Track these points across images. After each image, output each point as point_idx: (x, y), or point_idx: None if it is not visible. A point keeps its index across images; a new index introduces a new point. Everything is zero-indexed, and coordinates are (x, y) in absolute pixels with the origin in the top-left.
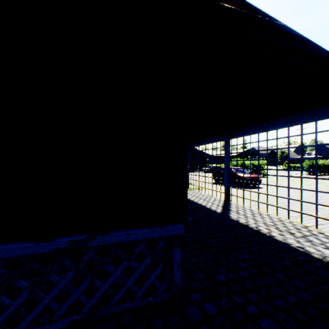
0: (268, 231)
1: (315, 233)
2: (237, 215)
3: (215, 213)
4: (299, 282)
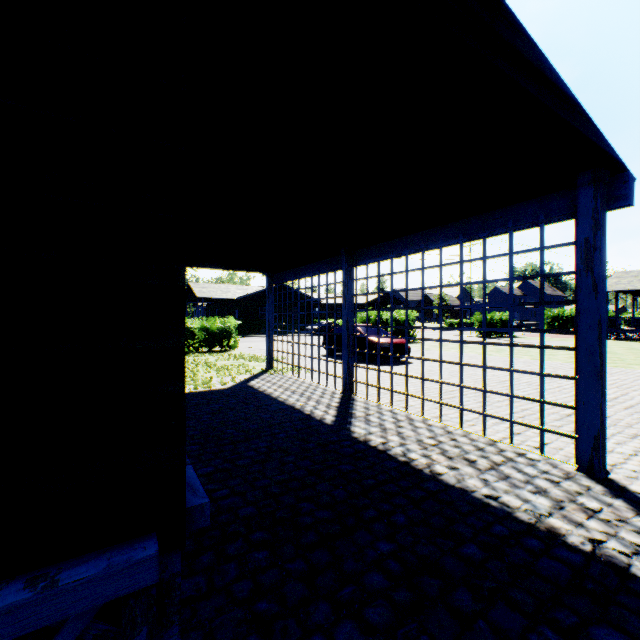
0: (427, 462)
1: (512, 455)
2: (366, 426)
3: (320, 426)
4: (508, 614)
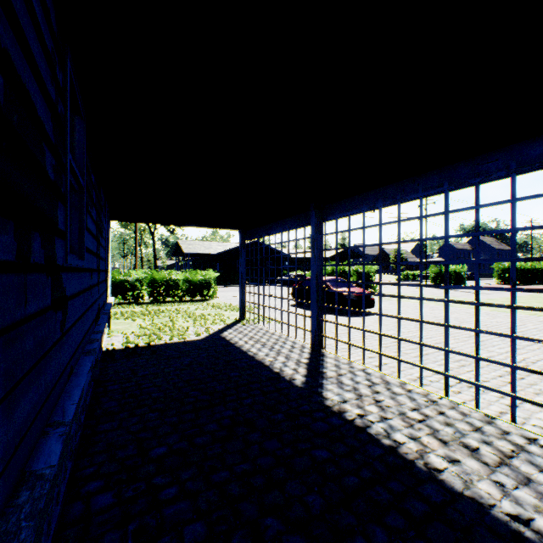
0: (418, 449)
1: (521, 441)
2: (339, 391)
3: (290, 390)
4: None
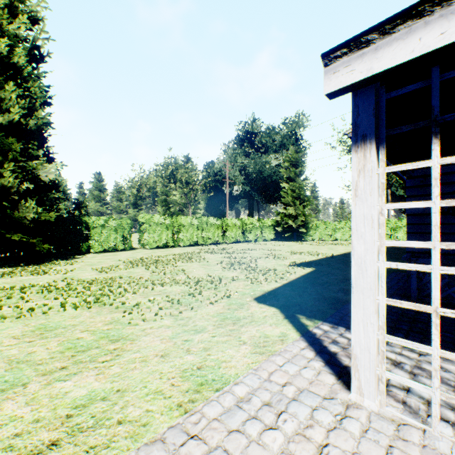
0: None
1: None
2: None
3: None
4: None
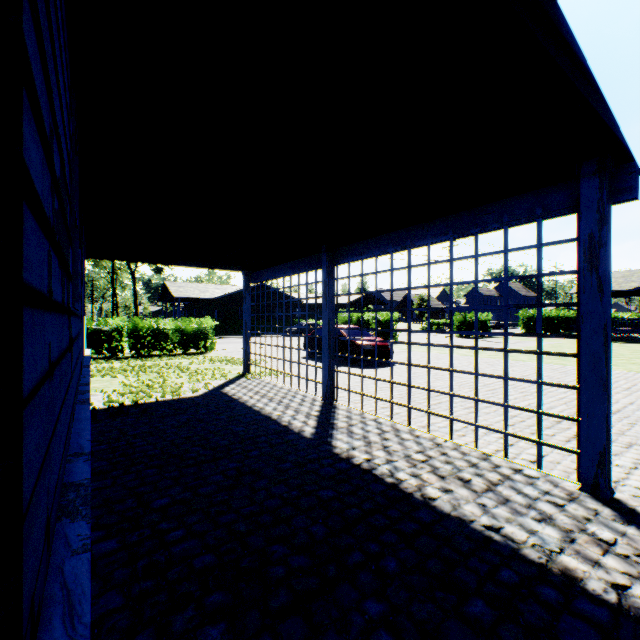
0: (417, 484)
1: (508, 472)
2: (349, 439)
3: (298, 441)
4: None
